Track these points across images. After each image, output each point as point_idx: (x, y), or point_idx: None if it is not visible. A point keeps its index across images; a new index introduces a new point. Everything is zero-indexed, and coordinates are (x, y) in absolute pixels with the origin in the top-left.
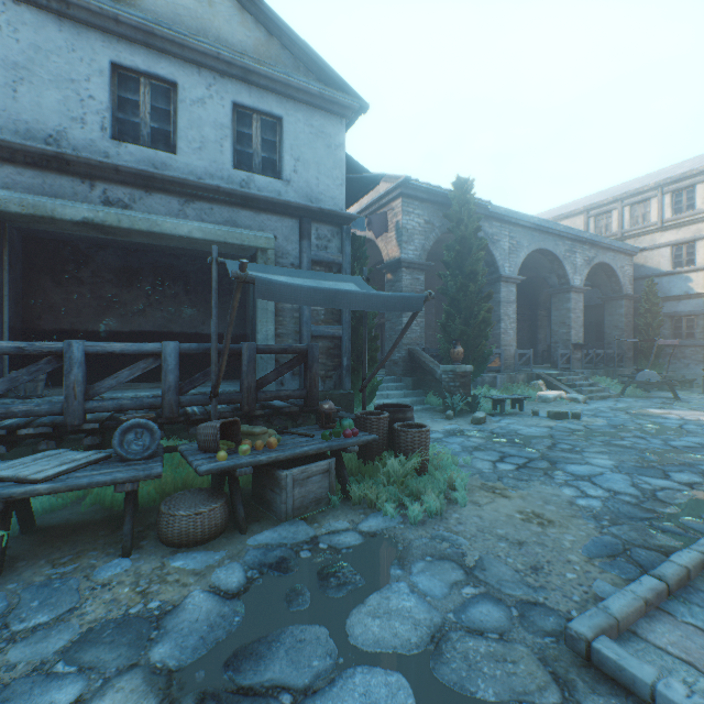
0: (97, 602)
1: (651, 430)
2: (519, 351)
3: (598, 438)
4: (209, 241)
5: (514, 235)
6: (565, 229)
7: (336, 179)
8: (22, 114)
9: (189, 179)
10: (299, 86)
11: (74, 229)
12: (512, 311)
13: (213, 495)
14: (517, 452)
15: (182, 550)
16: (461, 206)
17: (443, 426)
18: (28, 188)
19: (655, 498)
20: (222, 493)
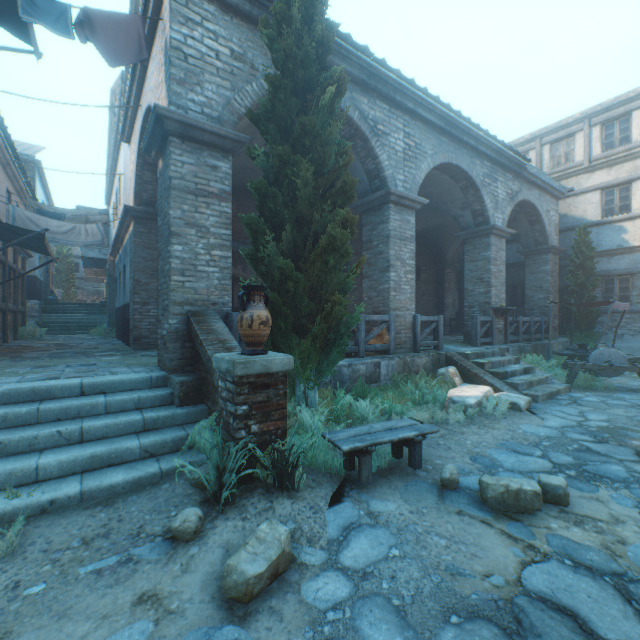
0: None
1: None
2: (420, 318)
3: None
4: None
5: (411, 132)
6: (486, 140)
7: None
8: None
9: None
10: None
11: None
12: (408, 254)
13: None
14: None
15: None
16: None
17: None
18: None
19: None
20: None
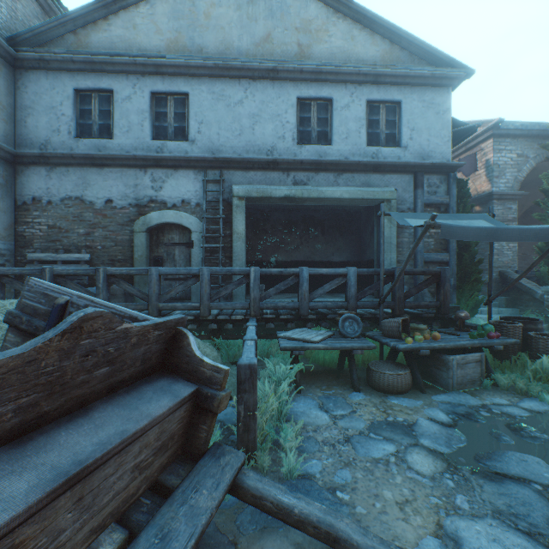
0: (361, 411)
1: None
2: None
3: None
4: (352, 199)
5: None
6: None
7: (443, 138)
8: (256, 142)
9: (341, 160)
10: (415, 74)
11: (276, 202)
12: None
13: (398, 365)
14: None
15: (388, 395)
16: None
17: None
18: (258, 182)
19: None
20: (403, 365)
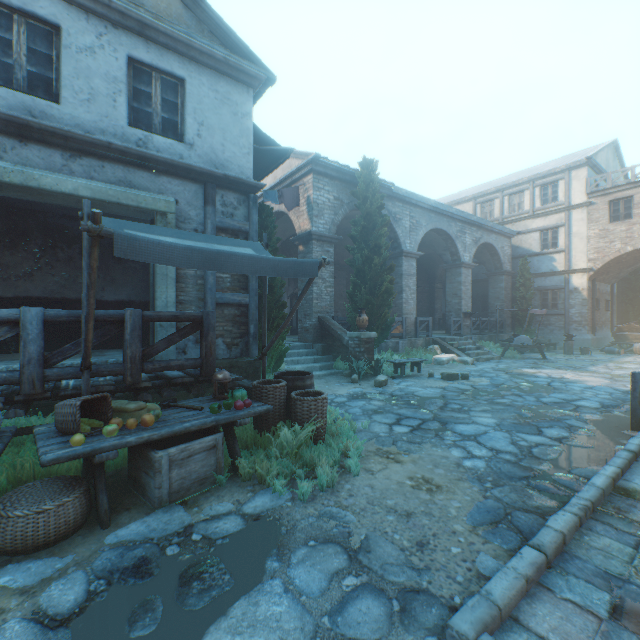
0: None
1: (526, 388)
2: (419, 319)
3: (483, 397)
4: (99, 200)
5: (414, 215)
6: (457, 212)
7: (242, 148)
8: None
9: (74, 132)
10: (203, 48)
11: None
12: (412, 283)
13: (70, 485)
14: (413, 414)
15: (17, 559)
16: (367, 184)
17: (348, 389)
18: None
19: (531, 455)
20: (83, 481)
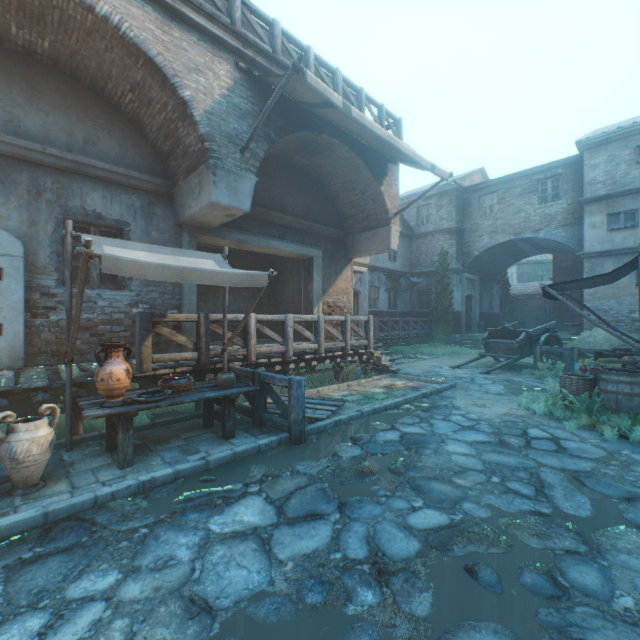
0: None
1: None
2: None
3: (474, 537)
4: None
5: None
6: None
7: None
8: None
9: None
10: None
11: None
12: None
13: None
14: (557, 456)
15: None
16: None
17: None
18: None
19: (421, 417)
20: None
